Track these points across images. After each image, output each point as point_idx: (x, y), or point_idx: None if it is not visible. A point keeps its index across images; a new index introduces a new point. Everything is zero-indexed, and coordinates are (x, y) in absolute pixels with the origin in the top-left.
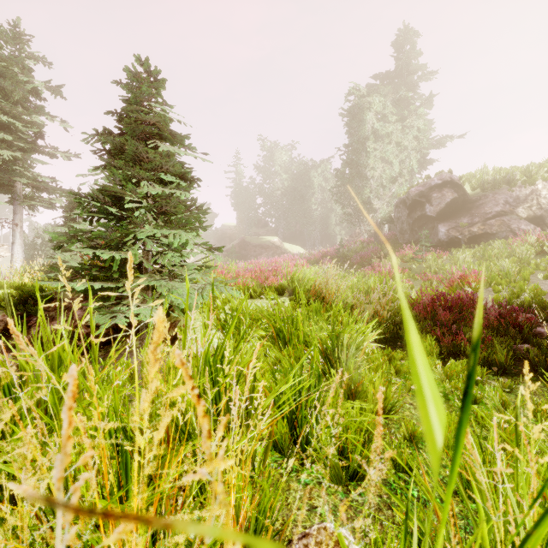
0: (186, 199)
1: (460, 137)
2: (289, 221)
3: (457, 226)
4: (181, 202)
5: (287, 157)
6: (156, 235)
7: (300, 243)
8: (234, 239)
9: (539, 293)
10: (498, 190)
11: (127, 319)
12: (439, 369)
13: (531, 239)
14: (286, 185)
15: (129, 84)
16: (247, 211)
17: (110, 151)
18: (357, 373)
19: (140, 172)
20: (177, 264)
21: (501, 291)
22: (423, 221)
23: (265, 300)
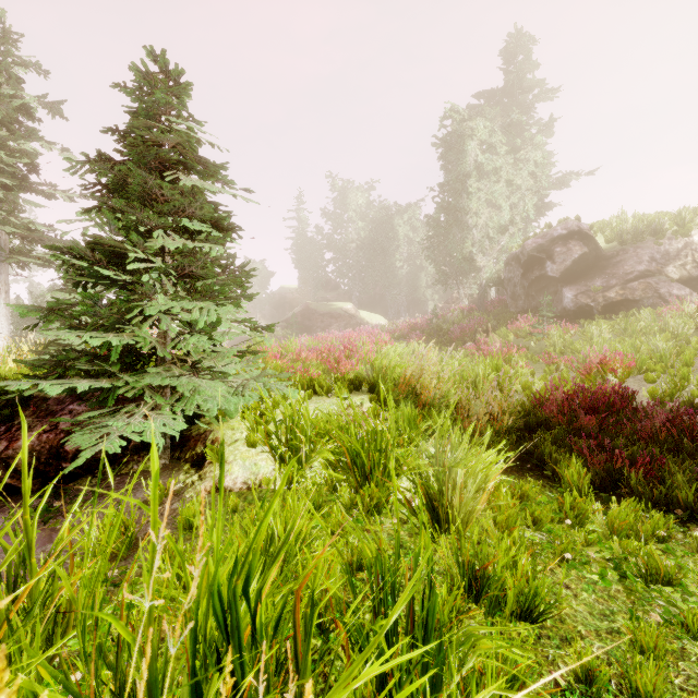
0: (220, 257)
1: (588, 174)
2: (367, 282)
3: (588, 290)
4: (214, 260)
5: (364, 200)
6: (173, 309)
7: (381, 311)
8: (295, 305)
9: None
10: (641, 243)
11: (122, 442)
12: (600, 517)
13: (689, 308)
14: (362, 236)
15: (138, 89)
16: (312, 270)
17: (108, 185)
18: (485, 546)
19: (151, 217)
20: (207, 350)
21: (656, 381)
22: (542, 283)
23: (334, 399)
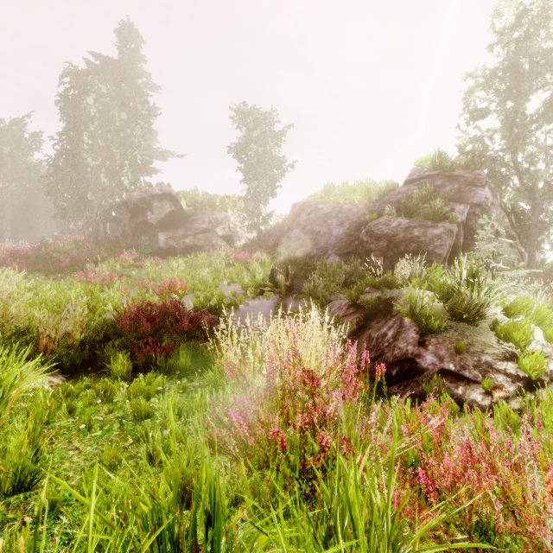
0: None
1: (179, 156)
2: None
3: (175, 236)
4: None
5: None
6: None
7: None
8: None
9: (222, 297)
10: (205, 211)
11: None
12: (124, 391)
13: (223, 253)
14: None
15: None
16: None
17: None
18: None
19: None
20: None
21: (200, 296)
22: (145, 227)
23: None
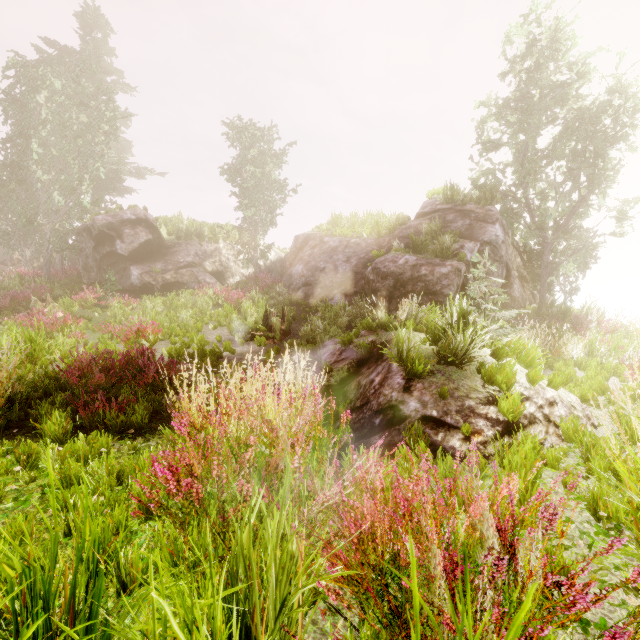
0: None
1: (160, 174)
2: None
3: (151, 271)
4: None
5: None
6: None
7: None
8: None
9: (204, 343)
10: (191, 241)
11: None
12: (54, 454)
13: (211, 292)
14: None
15: None
16: None
17: None
18: None
19: None
20: None
21: (177, 342)
22: (114, 259)
23: None
